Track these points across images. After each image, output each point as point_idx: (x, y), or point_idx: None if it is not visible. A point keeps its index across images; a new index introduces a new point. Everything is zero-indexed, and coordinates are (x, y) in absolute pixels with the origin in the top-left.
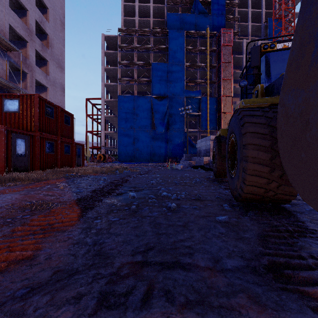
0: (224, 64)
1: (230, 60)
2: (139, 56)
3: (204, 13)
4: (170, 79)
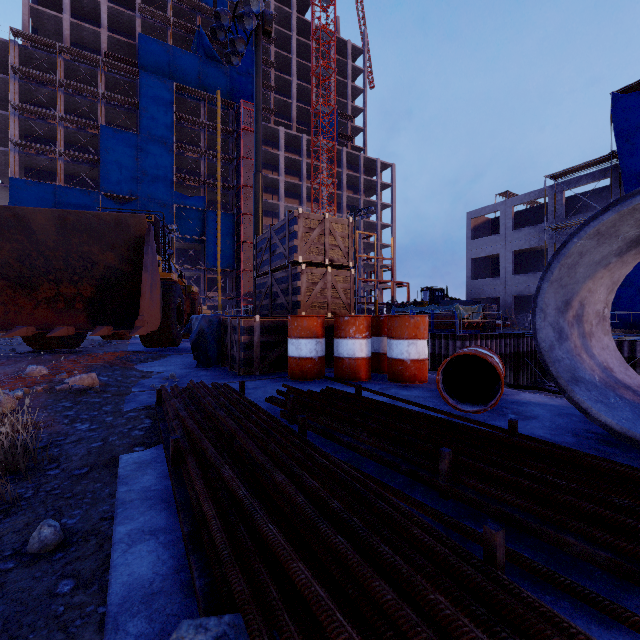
0: (246, 161)
1: None
2: (71, 101)
3: (216, 60)
4: (143, 165)
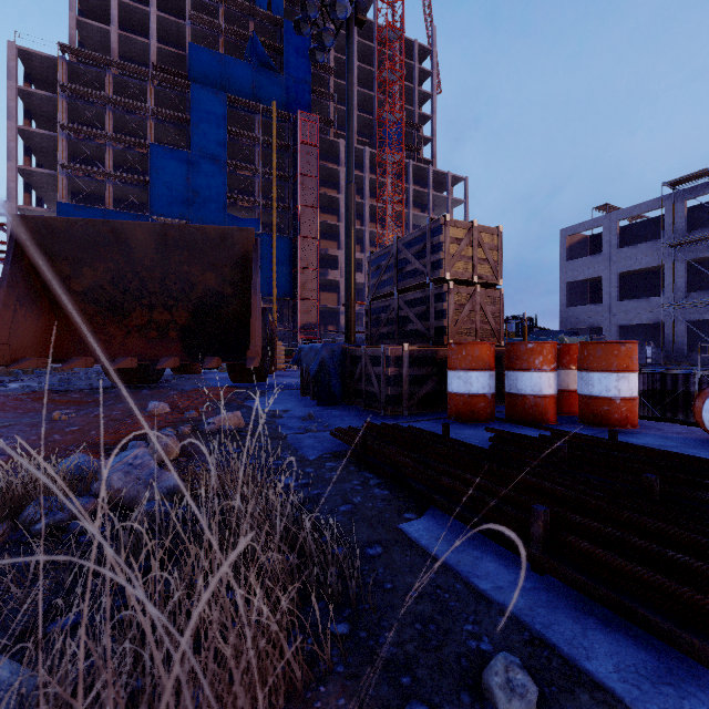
0: (304, 178)
1: (314, 173)
2: (119, 119)
3: (271, 69)
4: (194, 186)
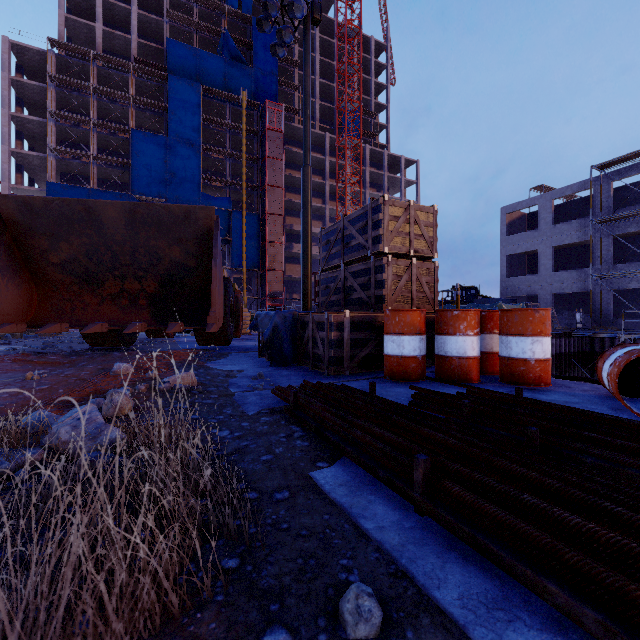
0: (271, 161)
1: (280, 156)
2: (103, 107)
3: (241, 62)
4: (171, 168)
